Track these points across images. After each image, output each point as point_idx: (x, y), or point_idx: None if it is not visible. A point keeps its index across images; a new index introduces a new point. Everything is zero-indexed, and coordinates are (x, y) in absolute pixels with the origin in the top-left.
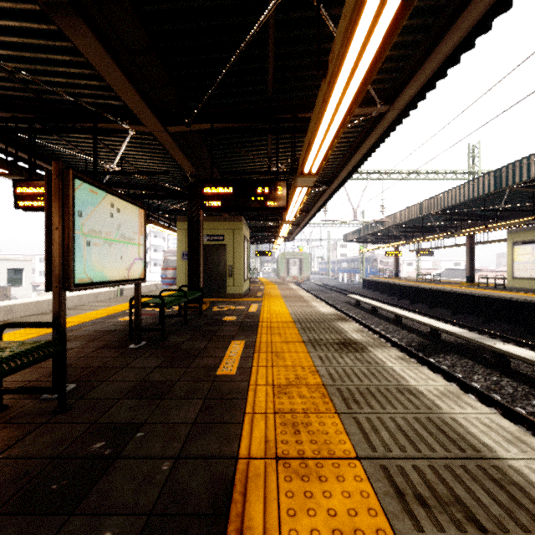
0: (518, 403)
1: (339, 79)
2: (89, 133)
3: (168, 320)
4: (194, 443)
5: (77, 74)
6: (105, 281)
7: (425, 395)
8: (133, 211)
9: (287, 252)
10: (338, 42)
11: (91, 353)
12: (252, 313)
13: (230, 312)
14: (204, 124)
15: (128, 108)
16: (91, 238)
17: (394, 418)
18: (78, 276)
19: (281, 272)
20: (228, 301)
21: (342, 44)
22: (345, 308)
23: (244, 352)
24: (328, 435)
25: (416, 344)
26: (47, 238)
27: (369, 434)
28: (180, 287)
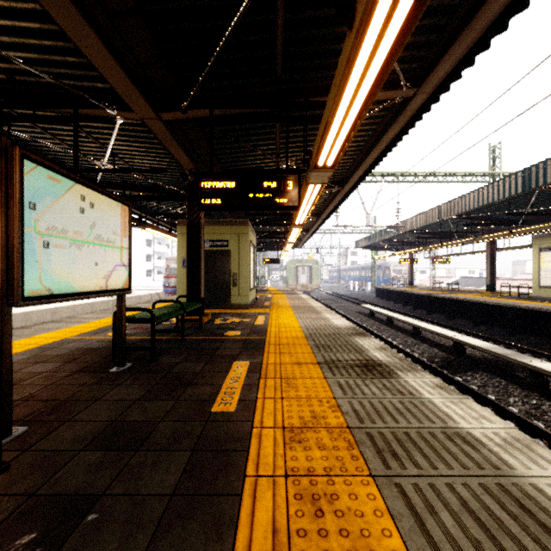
0: None
1: (371, 28)
2: (70, 121)
3: (163, 335)
4: (168, 535)
5: (51, 48)
6: (73, 292)
7: (485, 445)
8: (113, 207)
9: (296, 260)
10: None
11: (63, 379)
12: (259, 327)
13: (234, 325)
14: (202, 110)
15: (114, 91)
16: (51, 238)
17: (452, 485)
18: (29, 286)
19: (289, 281)
20: (233, 312)
21: None
22: (358, 318)
23: (248, 377)
24: (364, 519)
25: (439, 360)
26: None
27: (423, 516)
28: (178, 297)
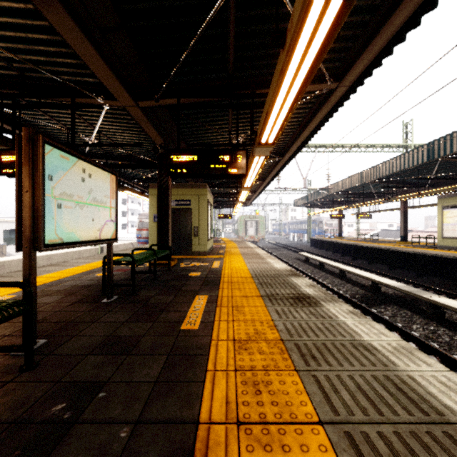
0: (455, 351)
1: (297, 49)
2: (67, 107)
3: (139, 276)
4: (155, 405)
5: (55, 53)
6: (77, 241)
7: (380, 351)
8: (105, 176)
9: (245, 215)
10: (298, 8)
11: (66, 307)
12: (215, 269)
13: (195, 268)
14: (171, 100)
15: (102, 84)
16: (62, 201)
17: (352, 376)
18: (48, 237)
19: (240, 233)
20: (194, 258)
21: (301, 10)
22: (296, 263)
23: (207, 306)
24: (288, 396)
25: (360, 296)
26: (18, 201)
27: (329, 394)
28: (151, 246)
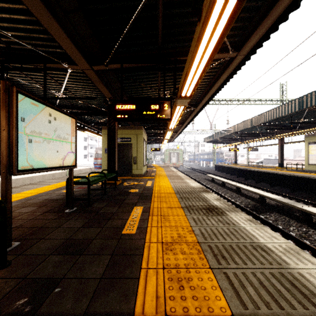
0: None
1: (210, 21)
2: (42, 70)
3: (94, 192)
4: (99, 299)
5: (31, 30)
6: (44, 167)
7: (274, 252)
8: (67, 119)
9: (169, 149)
10: None
11: (38, 216)
12: (148, 187)
13: (134, 186)
14: (116, 65)
15: (67, 54)
16: (32, 137)
17: (255, 273)
18: (21, 164)
19: (166, 161)
20: (133, 179)
21: None
22: (205, 182)
23: (142, 215)
24: (206, 291)
25: (251, 206)
26: None
27: (238, 289)
28: (103, 170)
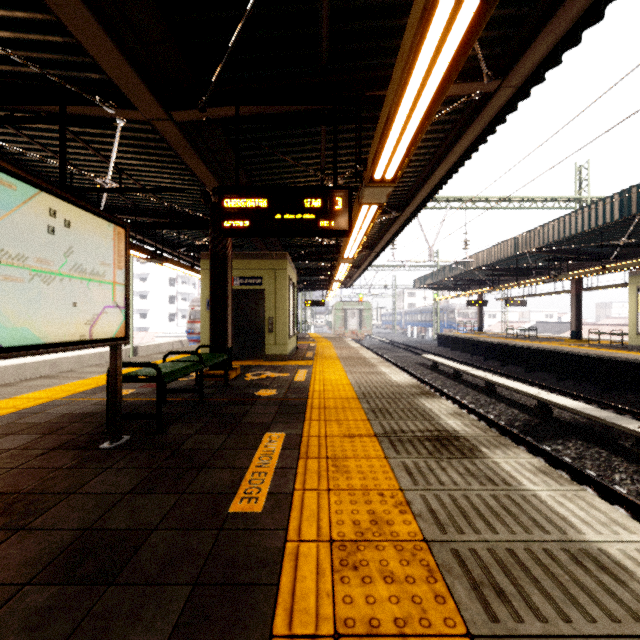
0: None
1: None
2: (57, 122)
3: (178, 395)
4: None
5: (26, 22)
6: (36, 344)
7: (632, 573)
8: (101, 228)
9: (344, 302)
10: None
11: (34, 459)
12: (299, 384)
13: (268, 382)
14: (226, 109)
15: (113, 83)
16: None
17: None
18: None
19: (336, 326)
20: (268, 365)
21: None
22: (419, 371)
23: (282, 457)
24: None
25: (521, 424)
26: None
27: None
28: (198, 347)
